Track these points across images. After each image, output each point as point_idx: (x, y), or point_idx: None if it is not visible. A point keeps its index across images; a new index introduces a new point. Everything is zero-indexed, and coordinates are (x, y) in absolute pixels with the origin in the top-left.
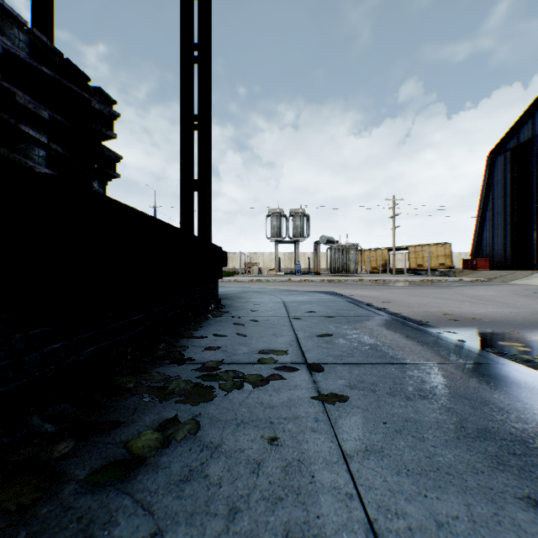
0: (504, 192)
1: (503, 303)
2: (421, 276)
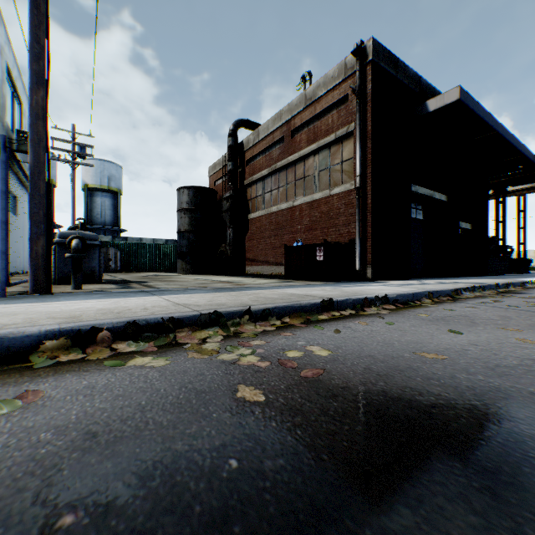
0: None
1: None
2: None
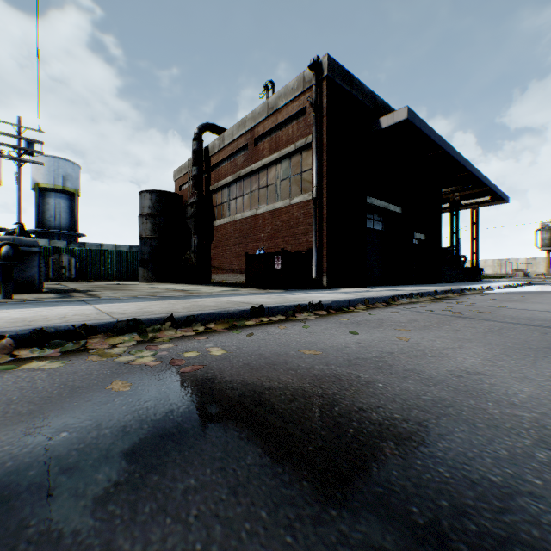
0: None
1: None
2: None
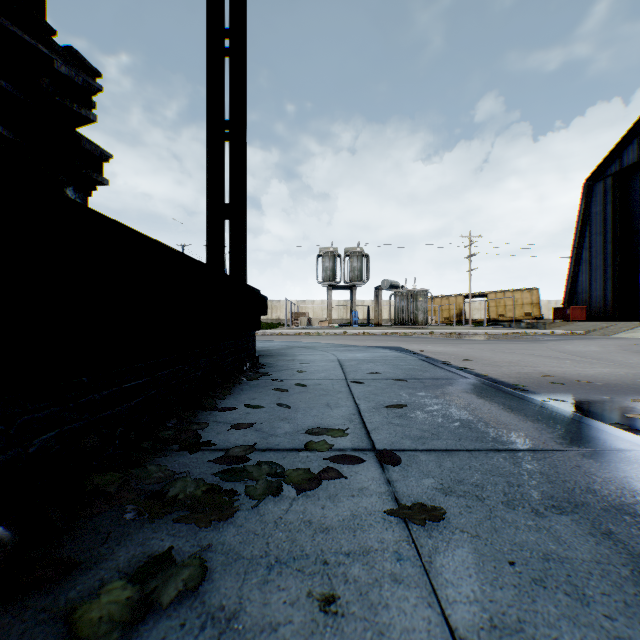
0: (604, 227)
1: (613, 361)
2: (504, 328)
